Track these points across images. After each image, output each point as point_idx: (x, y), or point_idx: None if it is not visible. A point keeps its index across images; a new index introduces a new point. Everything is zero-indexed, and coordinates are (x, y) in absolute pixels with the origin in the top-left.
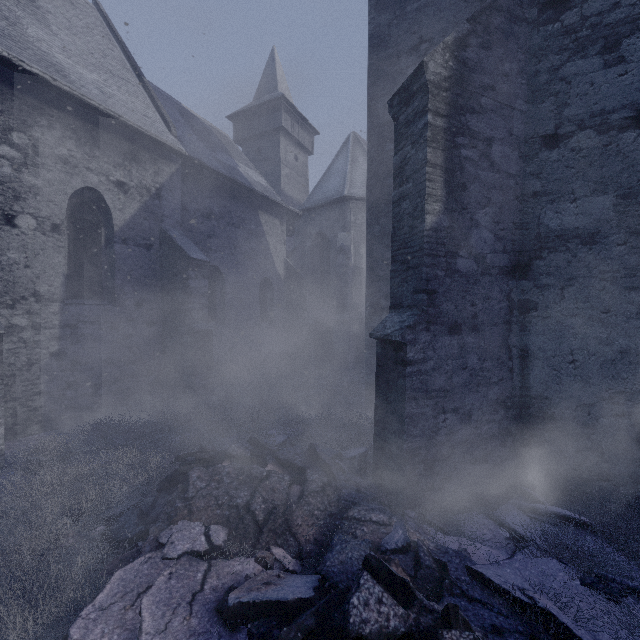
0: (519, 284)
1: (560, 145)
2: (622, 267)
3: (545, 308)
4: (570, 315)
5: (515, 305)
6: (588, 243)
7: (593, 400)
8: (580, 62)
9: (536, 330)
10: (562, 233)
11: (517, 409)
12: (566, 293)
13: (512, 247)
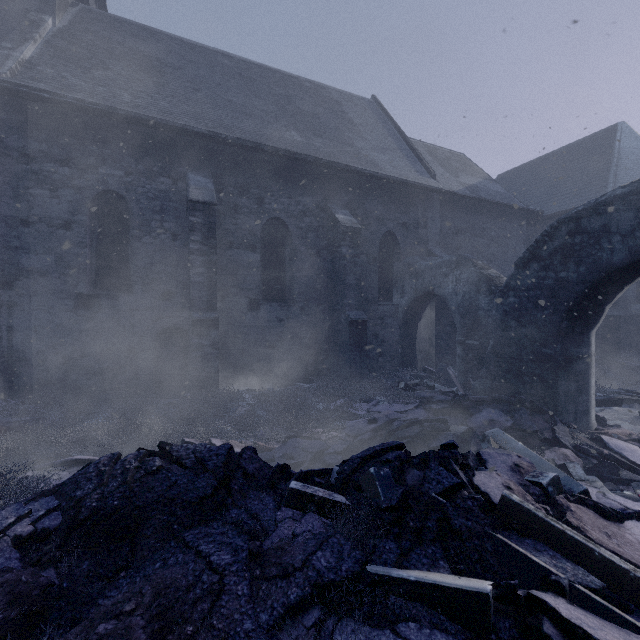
0: (8, 292)
1: (30, 226)
2: (58, 289)
3: (22, 305)
4: (35, 309)
5: (5, 303)
6: (44, 276)
7: (45, 348)
8: (40, 190)
9: (17, 316)
10: (31, 269)
11: (6, 358)
12: (33, 299)
13: (2, 273)
